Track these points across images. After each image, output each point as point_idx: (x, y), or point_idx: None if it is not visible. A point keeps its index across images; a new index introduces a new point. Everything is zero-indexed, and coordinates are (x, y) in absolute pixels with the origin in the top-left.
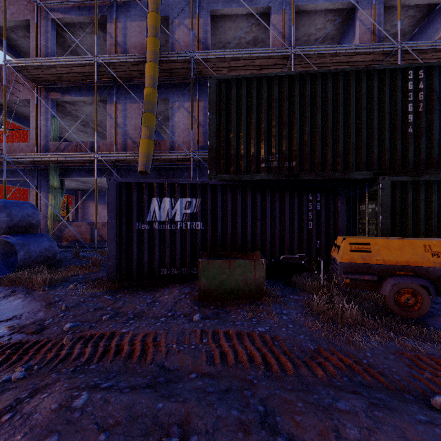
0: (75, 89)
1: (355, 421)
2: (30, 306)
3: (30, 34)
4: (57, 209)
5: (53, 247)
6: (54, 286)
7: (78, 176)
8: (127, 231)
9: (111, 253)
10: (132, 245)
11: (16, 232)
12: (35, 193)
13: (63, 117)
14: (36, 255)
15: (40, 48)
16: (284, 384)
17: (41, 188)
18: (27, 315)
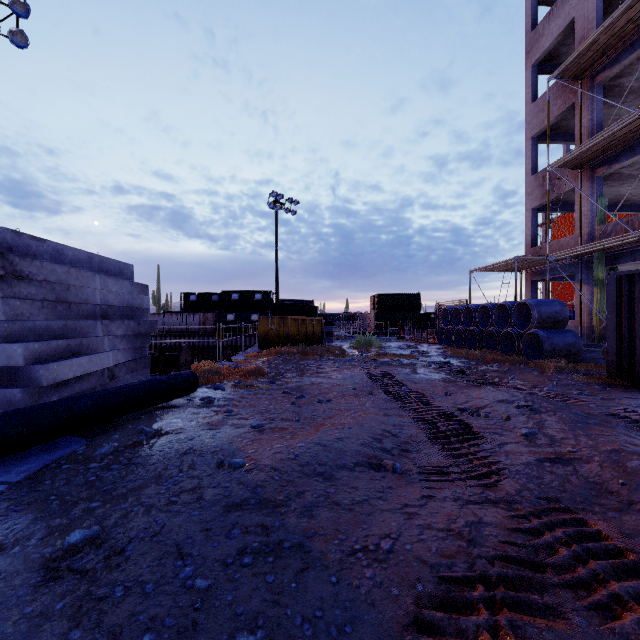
0: (625, 152)
1: (635, 440)
2: (536, 379)
3: (575, 117)
4: (603, 304)
5: (577, 344)
6: (561, 373)
7: (629, 260)
8: (629, 327)
9: (611, 349)
10: (635, 342)
11: (545, 327)
12: (578, 288)
13: (621, 184)
14: (559, 349)
15: (584, 126)
16: (632, 431)
17: (586, 281)
18: (531, 382)
